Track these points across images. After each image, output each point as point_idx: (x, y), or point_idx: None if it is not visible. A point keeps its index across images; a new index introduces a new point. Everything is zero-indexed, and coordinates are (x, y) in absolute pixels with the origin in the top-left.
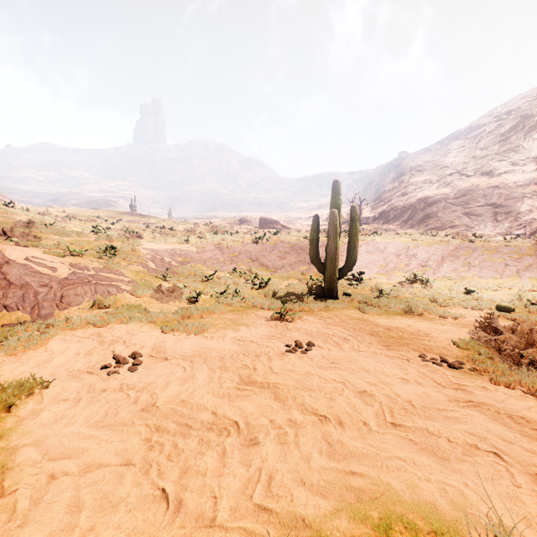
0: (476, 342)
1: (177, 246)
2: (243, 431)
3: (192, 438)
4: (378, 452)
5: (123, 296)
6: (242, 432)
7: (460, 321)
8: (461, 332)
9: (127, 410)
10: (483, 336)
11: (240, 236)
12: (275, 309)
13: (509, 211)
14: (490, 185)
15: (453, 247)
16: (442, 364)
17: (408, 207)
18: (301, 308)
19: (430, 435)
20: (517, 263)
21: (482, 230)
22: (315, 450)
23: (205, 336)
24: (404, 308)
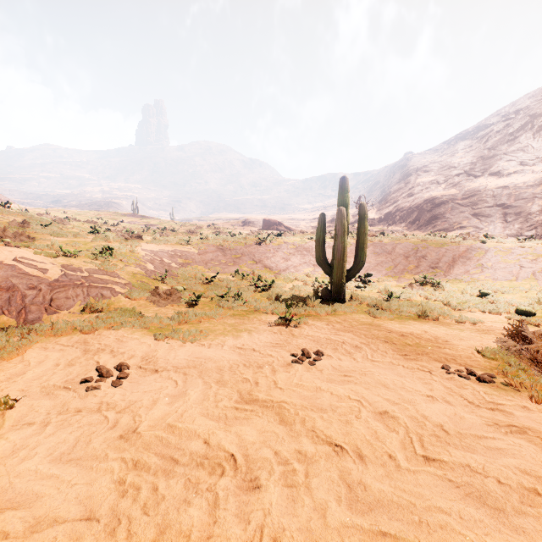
0: (504, 351)
1: (177, 247)
2: (241, 468)
3: (177, 478)
4: (413, 500)
5: (118, 299)
6: (239, 469)
7: (479, 327)
8: (483, 339)
9: (101, 438)
10: (513, 345)
11: (243, 237)
12: (279, 313)
13: (519, 211)
14: (499, 186)
15: (464, 248)
16: (470, 377)
17: (414, 208)
18: (307, 312)
19: (473, 474)
20: (532, 265)
21: (492, 231)
22: (331, 498)
23: (203, 343)
24: (417, 312)
